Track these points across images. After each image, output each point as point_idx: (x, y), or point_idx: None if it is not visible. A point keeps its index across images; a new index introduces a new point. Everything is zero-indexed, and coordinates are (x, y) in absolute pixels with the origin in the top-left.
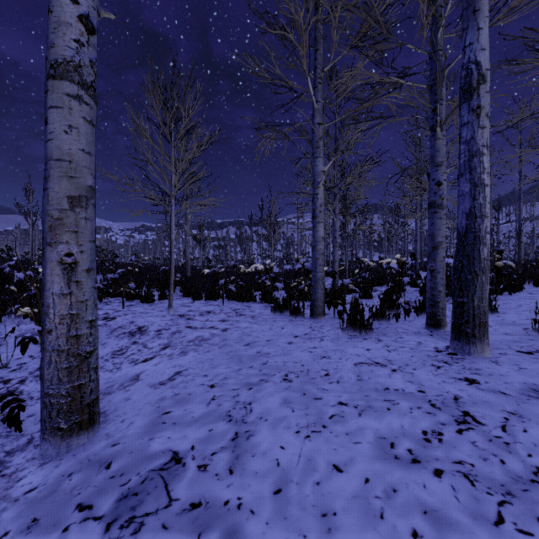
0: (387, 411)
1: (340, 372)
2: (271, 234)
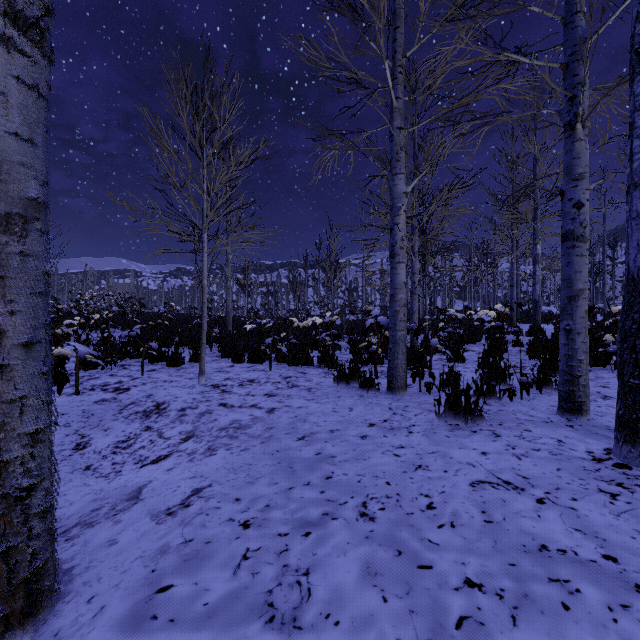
0: (566, 613)
1: (452, 502)
2: (331, 278)
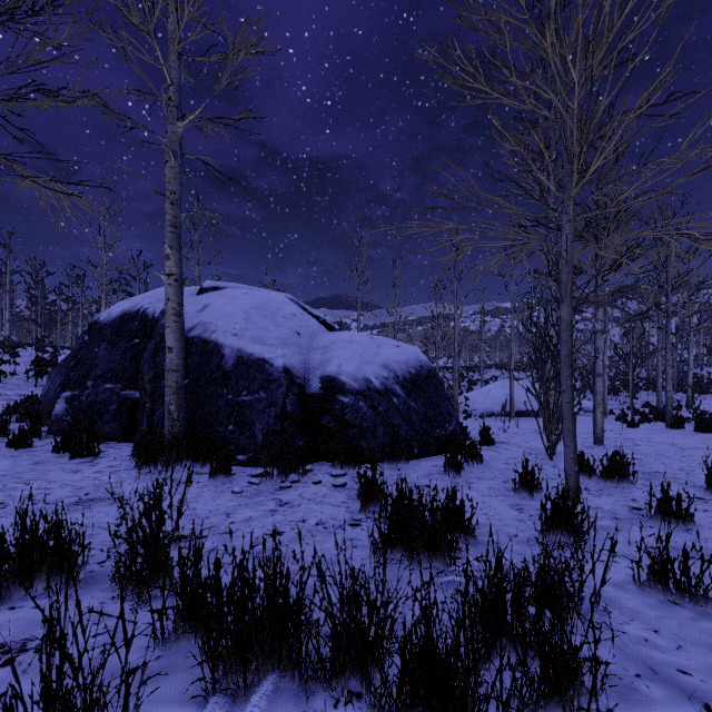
0: None
1: None
2: None
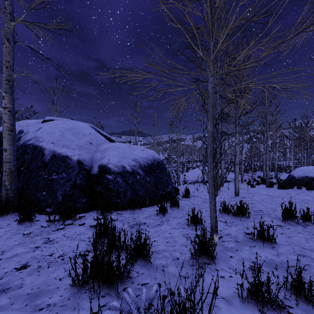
0: None
1: None
2: (285, 156)
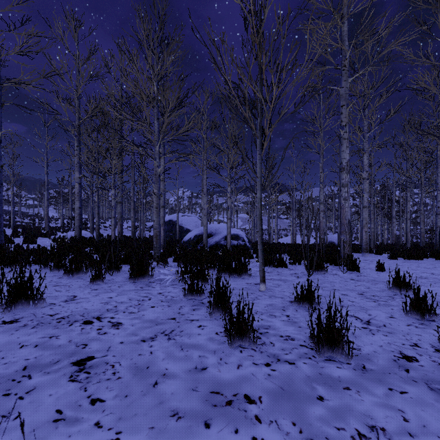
0: None
1: None
2: None
